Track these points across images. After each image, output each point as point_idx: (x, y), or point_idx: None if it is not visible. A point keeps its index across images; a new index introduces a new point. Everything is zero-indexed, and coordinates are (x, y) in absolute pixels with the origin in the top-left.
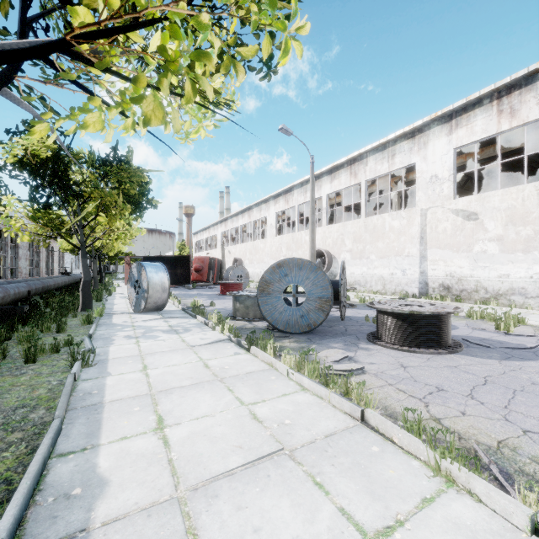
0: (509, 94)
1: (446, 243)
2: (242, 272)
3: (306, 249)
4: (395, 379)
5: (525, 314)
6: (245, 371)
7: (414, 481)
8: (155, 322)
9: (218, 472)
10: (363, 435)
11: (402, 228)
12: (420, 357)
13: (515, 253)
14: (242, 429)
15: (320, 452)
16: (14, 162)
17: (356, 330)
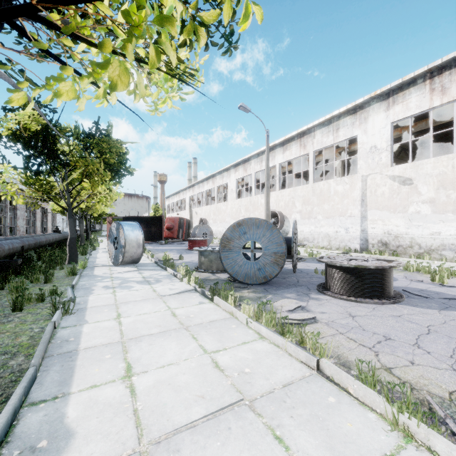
0: (440, 74)
1: (384, 205)
2: (206, 230)
3: (261, 211)
4: (345, 328)
5: (455, 267)
6: (208, 320)
7: (373, 435)
8: (130, 274)
9: (181, 423)
10: (319, 385)
11: (345, 192)
12: (366, 307)
13: (446, 214)
14: (205, 377)
15: (279, 403)
16: (9, 135)
17: (307, 281)
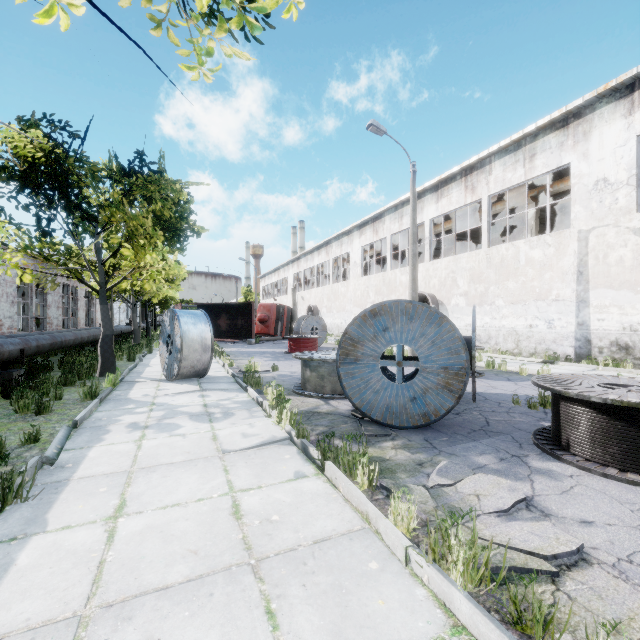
0: None
1: (623, 280)
2: (317, 323)
3: (401, 293)
4: None
5: None
6: (311, 536)
7: None
8: (186, 398)
9: None
10: None
11: (546, 260)
12: None
13: None
14: None
15: None
16: None
17: (506, 423)
